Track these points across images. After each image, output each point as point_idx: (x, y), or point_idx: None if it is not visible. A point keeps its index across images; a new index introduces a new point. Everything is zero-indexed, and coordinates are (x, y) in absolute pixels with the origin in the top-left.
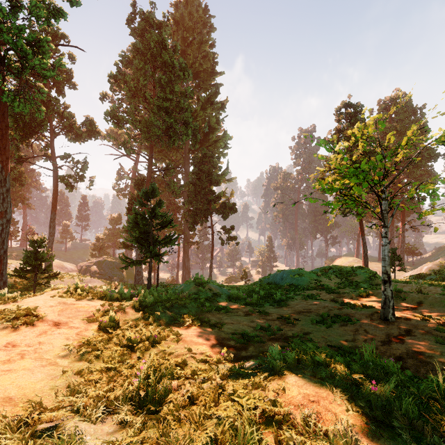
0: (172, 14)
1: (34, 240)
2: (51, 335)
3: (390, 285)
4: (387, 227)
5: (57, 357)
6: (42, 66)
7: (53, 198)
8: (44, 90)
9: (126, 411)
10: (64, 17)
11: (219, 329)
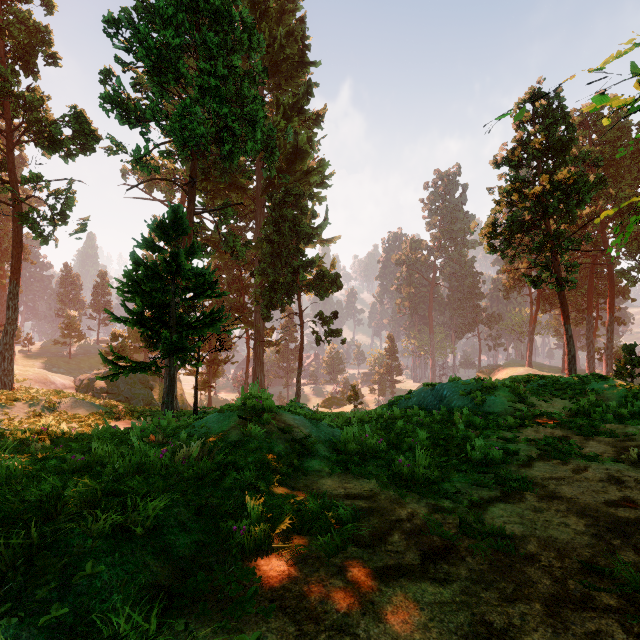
0: None
1: None
2: None
3: None
4: None
5: None
6: None
7: (14, 256)
8: None
9: None
10: None
11: None
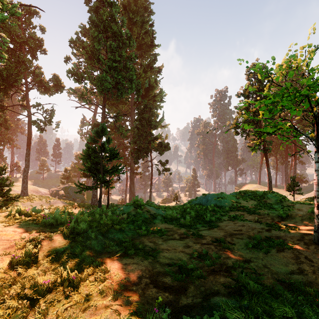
0: (122, 1)
1: None
2: None
3: None
4: None
5: None
6: None
7: (28, 138)
8: (6, 40)
9: None
10: None
11: (154, 259)
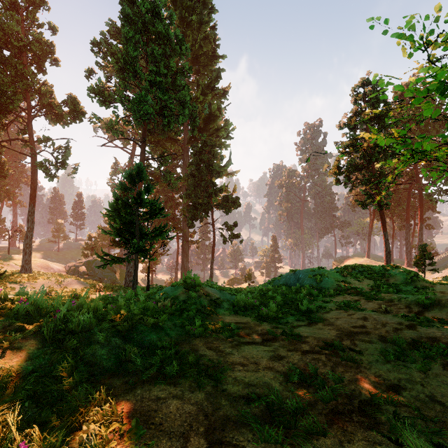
0: None
1: None
2: None
3: None
4: None
5: None
6: None
7: (32, 188)
8: None
9: None
10: None
11: (216, 387)
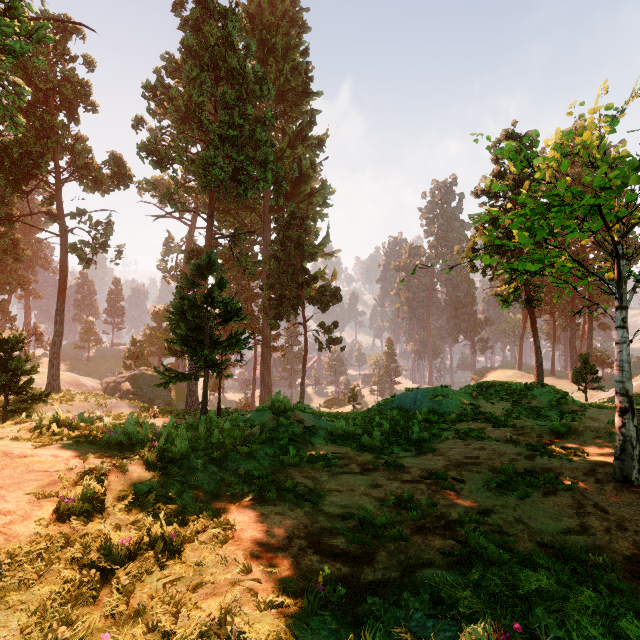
0: (245, 5)
1: (3, 339)
2: None
3: (633, 416)
4: (626, 309)
5: None
6: (3, 30)
7: (61, 278)
8: (23, 90)
9: None
10: None
11: (313, 507)
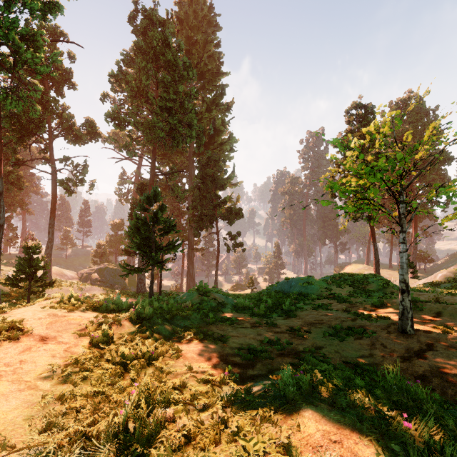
0: (176, 12)
1: (28, 247)
2: (35, 352)
3: (408, 295)
4: (405, 232)
5: (38, 379)
6: (35, 60)
7: (52, 203)
8: (39, 88)
9: (109, 453)
10: (60, 11)
11: (223, 344)
